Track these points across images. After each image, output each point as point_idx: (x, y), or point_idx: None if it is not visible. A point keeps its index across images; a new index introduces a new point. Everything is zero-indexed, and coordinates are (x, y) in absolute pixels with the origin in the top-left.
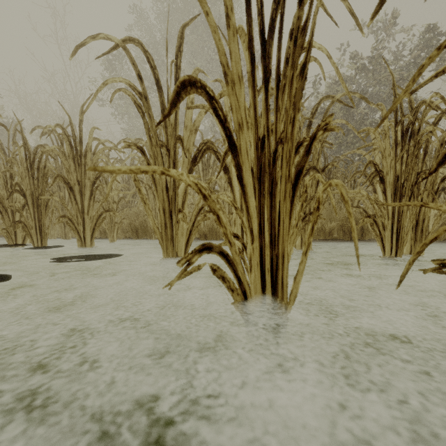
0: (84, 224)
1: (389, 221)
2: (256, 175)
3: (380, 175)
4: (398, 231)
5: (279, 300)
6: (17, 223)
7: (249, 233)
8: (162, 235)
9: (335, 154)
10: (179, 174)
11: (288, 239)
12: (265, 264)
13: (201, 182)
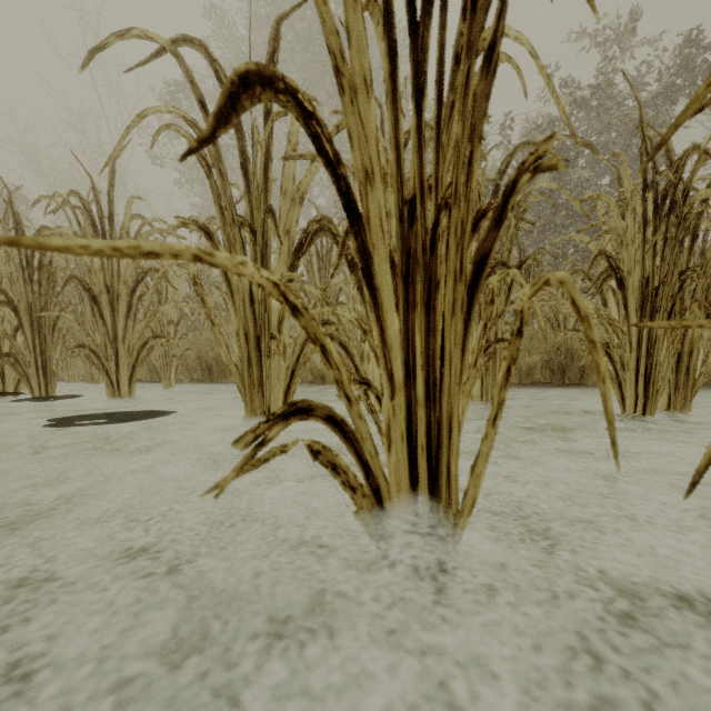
0: (118, 359)
1: (632, 355)
2: (399, 269)
3: (618, 275)
4: (648, 372)
5: (443, 505)
6: (2, 357)
7: (385, 380)
8: (242, 378)
9: (536, 244)
10: (237, 263)
11: (459, 391)
12: (416, 436)
13: (309, 287)
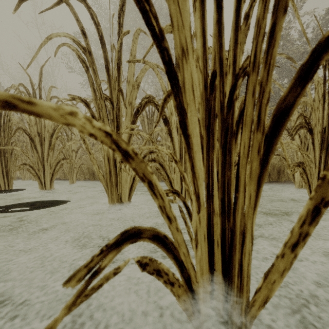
0: (44, 170)
1: (316, 169)
2: (203, 122)
3: (309, 126)
4: None
5: (235, 288)
6: None
7: (194, 200)
8: (106, 182)
9: None
10: (66, 112)
11: (253, 213)
12: (213, 234)
13: (142, 133)
